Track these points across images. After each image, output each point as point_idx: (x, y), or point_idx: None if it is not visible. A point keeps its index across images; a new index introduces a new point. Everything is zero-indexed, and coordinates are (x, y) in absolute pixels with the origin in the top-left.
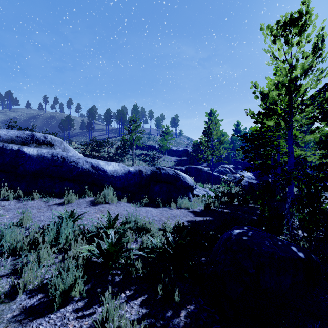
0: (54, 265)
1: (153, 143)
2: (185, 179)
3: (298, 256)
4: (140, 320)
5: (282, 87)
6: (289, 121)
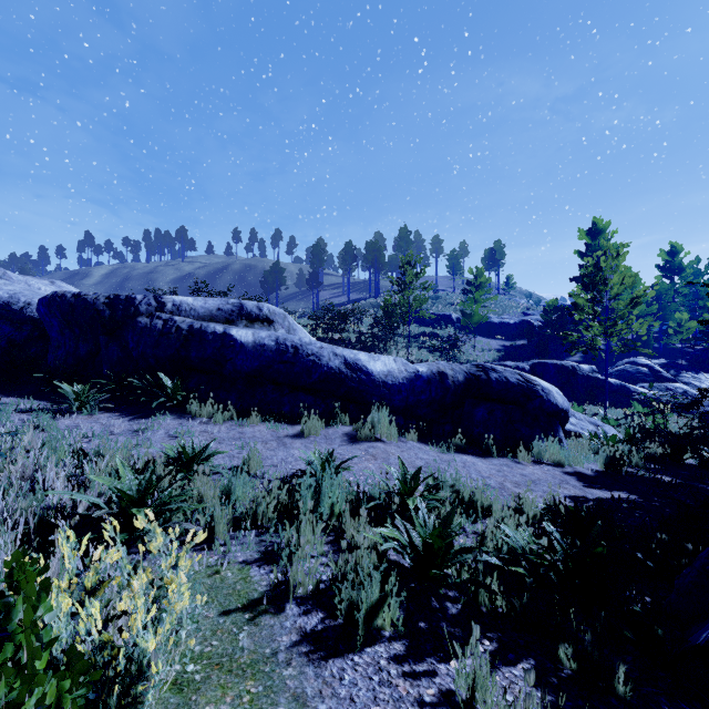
0: (324, 556)
1: (445, 310)
2: (550, 394)
3: None
4: None
5: None
6: None
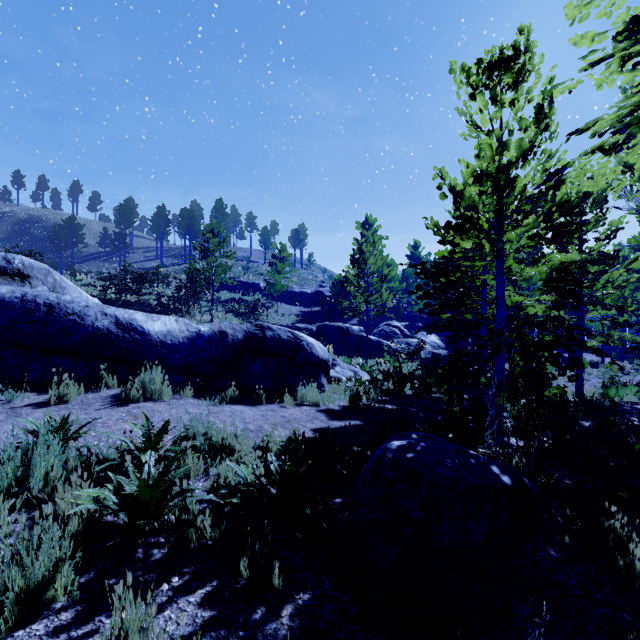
0: (12, 537)
1: (255, 279)
2: (313, 348)
3: (501, 482)
4: (195, 634)
5: (486, 180)
6: (498, 242)
